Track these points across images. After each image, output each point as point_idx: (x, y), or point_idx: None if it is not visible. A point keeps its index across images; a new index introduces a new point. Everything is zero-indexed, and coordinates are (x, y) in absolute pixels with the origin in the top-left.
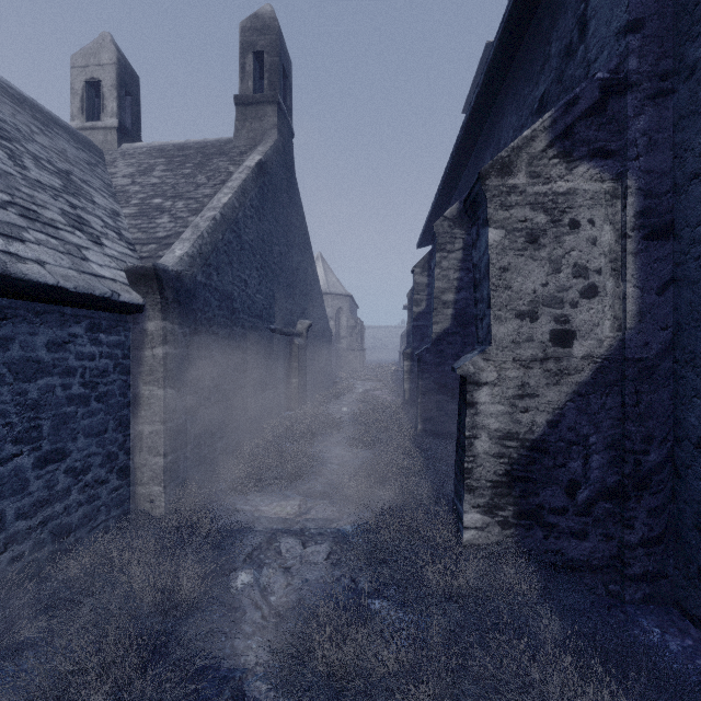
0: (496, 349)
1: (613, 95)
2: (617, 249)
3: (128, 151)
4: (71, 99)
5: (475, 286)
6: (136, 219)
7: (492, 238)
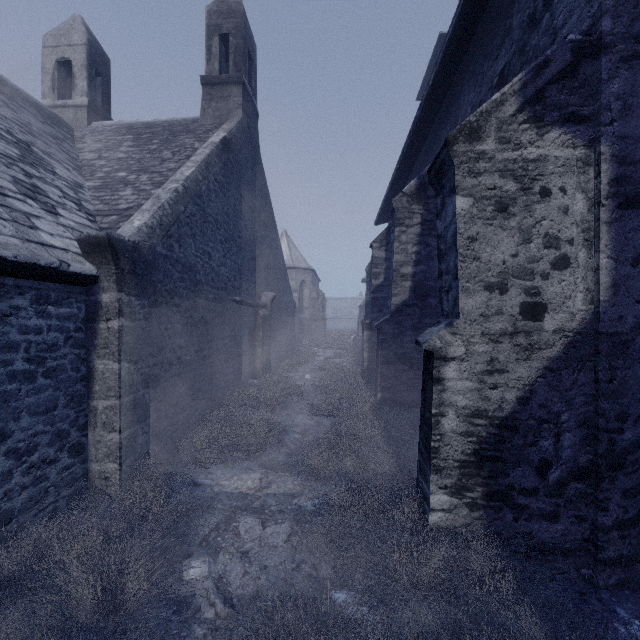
0: (464, 323)
1: (586, 58)
2: (589, 218)
3: (98, 128)
4: (42, 77)
5: (440, 257)
6: (99, 191)
7: (459, 206)
